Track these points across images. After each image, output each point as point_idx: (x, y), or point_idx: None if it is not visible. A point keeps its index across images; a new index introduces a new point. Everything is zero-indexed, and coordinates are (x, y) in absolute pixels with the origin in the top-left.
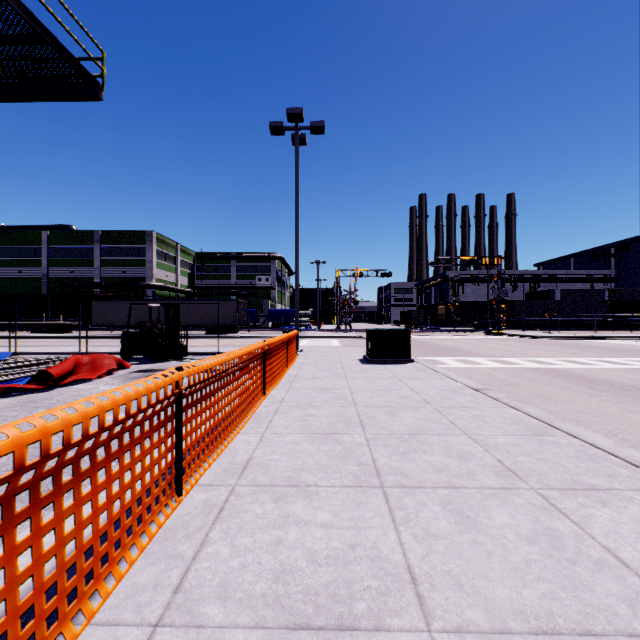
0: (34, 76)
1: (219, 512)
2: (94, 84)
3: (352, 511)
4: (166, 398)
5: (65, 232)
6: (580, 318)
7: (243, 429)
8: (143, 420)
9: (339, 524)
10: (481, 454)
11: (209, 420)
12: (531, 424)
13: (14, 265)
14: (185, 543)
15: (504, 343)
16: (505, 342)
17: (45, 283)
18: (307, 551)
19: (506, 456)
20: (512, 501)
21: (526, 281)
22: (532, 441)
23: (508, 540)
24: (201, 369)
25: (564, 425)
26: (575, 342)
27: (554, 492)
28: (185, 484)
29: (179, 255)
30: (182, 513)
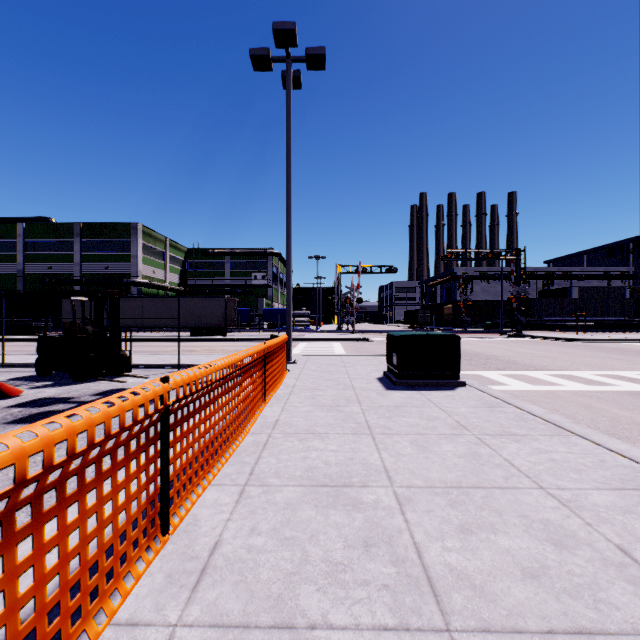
0: None
1: None
2: None
3: None
4: None
5: (43, 224)
6: (604, 318)
7: None
8: None
9: None
10: None
11: None
12: None
13: None
14: None
15: (539, 348)
16: (539, 346)
17: (21, 280)
18: None
19: None
20: None
21: (539, 278)
22: None
23: None
24: None
25: None
26: (622, 346)
27: None
28: None
29: (168, 250)
30: None
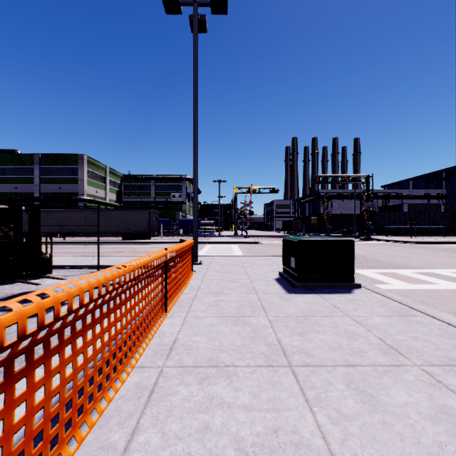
0: None
1: None
2: None
3: None
4: None
5: (10, 155)
6: (428, 226)
7: None
8: None
9: None
10: None
11: None
12: None
13: None
14: None
15: (390, 248)
16: (389, 247)
17: None
18: None
19: None
20: None
21: (379, 198)
22: None
23: None
24: None
25: None
26: (450, 247)
27: None
28: None
29: (108, 176)
30: None
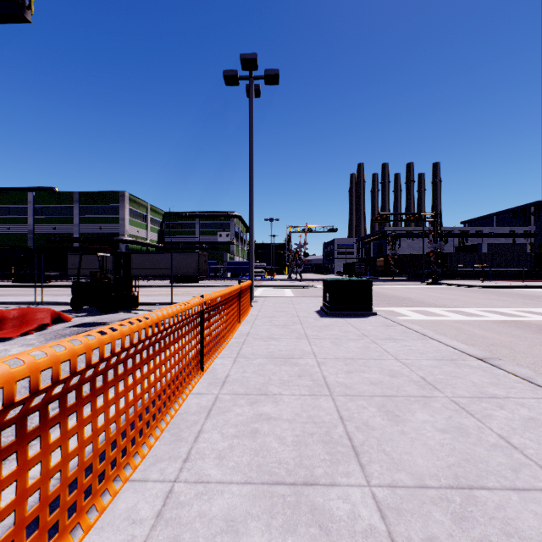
0: None
1: None
2: (19, 1)
3: None
4: None
5: (48, 193)
6: (507, 269)
7: (141, 465)
8: None
9: None
10: None
11: None
12: None
13: (4, 222)
14: None
15: (447, 292)
16: (447, 291)
17: (31, 238)
18: None
19: None
20: None
21: (455, 236)
22: None
23: None
24: None
25: None
26: (513, 291)
27: None
28: None
29: (149, 214)
30: None
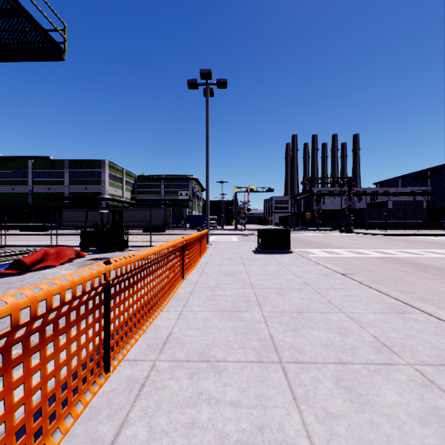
0: (14, 42)
1: (140, 389)
2: (58, 48)
3: (257, 388)
4: (93, 289)
5: (44, 161)
6: (406, 221)
7: (165, 307)
8: (69, 311)
9: (246, 402)
10: (358, 330)
11: (136, 303)
12: (392, 303)
13: (9, 184)
14: (106, 424)
15: (354, 239)
16: (355, 238)
17: (30, 196)
18: (218, 434)
19: (379, 332)
20: (395, 377)
21: (368, 195)
22: (396, 318)
23: (402, 421)
24: (128, 262)
25: (418, 304)
26: (405, 238)
27: (429, 368)
28: (113, 360)
29: (124, 177)
30: (108, 390)
